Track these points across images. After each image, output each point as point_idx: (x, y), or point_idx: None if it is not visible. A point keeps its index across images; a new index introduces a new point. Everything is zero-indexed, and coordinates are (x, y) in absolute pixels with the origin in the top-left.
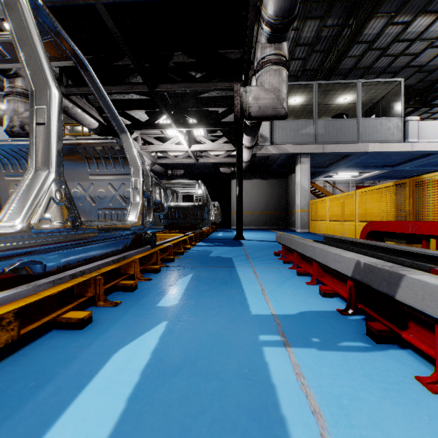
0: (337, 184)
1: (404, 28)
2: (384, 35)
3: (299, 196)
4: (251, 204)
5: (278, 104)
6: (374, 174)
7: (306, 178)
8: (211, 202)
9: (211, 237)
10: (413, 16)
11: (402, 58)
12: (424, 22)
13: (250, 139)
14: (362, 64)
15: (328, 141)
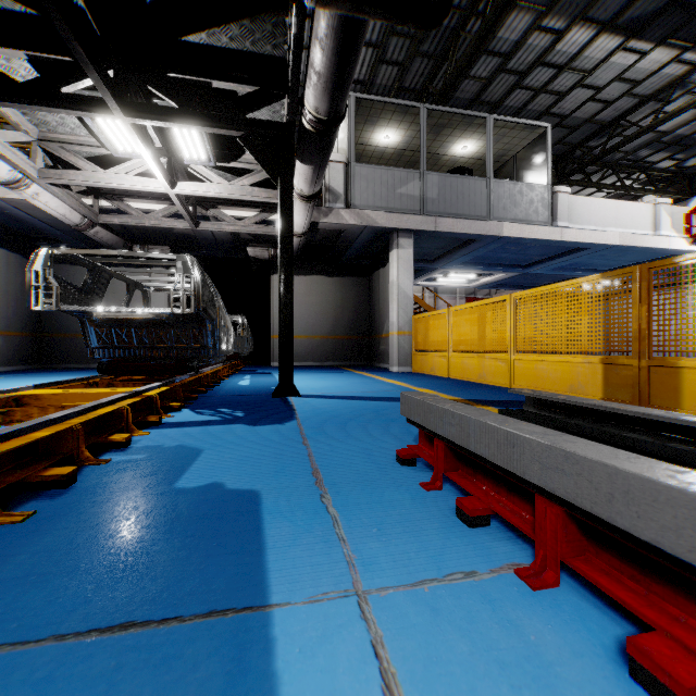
0: (440, 294)
1: (553, 41)
2: (525, 49)
3: (395, 307)
4: (308, 322)
5: None
6: (497, 278)
7: (408, 276)
8: (224, 313)
9: (220, 391)
10: (569, 21)
11: (543, 97)
12: (581, 39)
13: (310, 173)
14: (488, 96)
15: (443, 212)
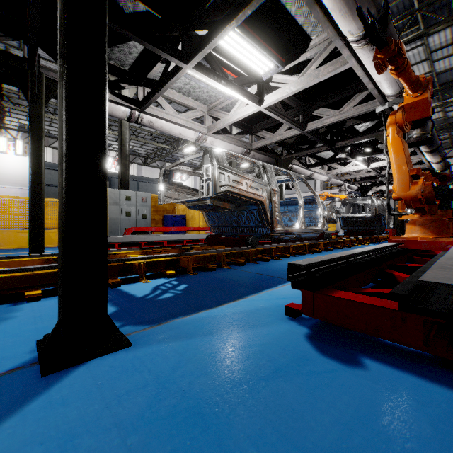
0: None
1: None
2: None
3: None
4: None
5: None
6: None
7: None
8: None
9: None
10: None
11: None
12: None
13: None
14: None
15: None
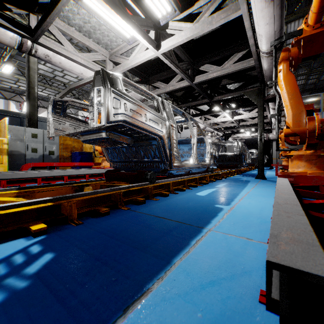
0: None
1: None
2: None
3: None
4: None
5: None
6: None
7: None
8: None
9: None
10: None
11: None
12: None
13: None
14: None
15: None
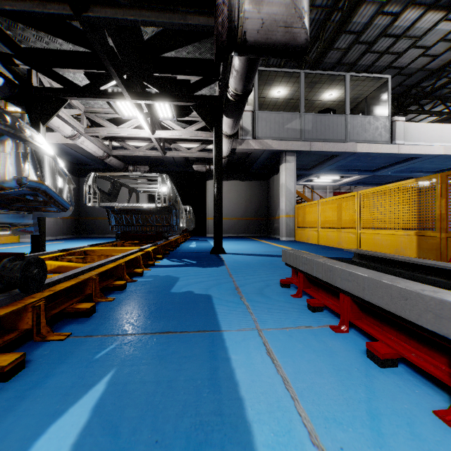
0: (315, 189)
1: (392, 20)
2: (372, 27)
3: (284, 200)
4: (229, 209)
5: (296, 19)
6: (354, 179)
7: (292, 180)
8: (181, 205)
9: (180, 250)
10: (403, 6)
11: (386, 57)
12: (412, 16)
13: (231, 123)
14: (347, 60)
15: (315, 138)
